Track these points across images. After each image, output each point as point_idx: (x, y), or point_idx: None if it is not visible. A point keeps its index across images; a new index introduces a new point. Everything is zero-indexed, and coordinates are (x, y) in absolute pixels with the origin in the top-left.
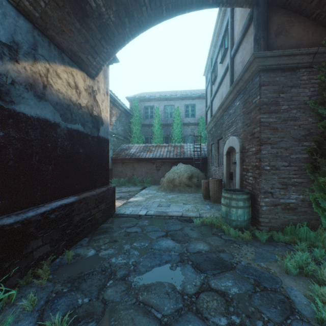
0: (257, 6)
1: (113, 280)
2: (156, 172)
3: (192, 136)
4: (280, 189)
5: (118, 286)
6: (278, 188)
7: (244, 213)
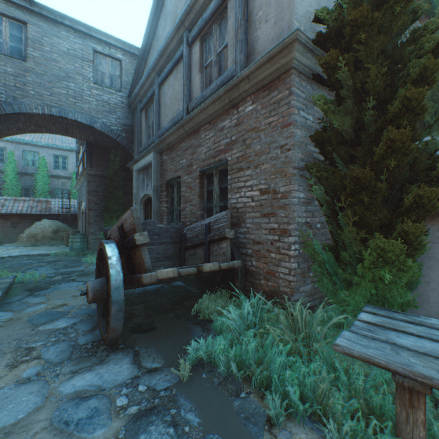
0: (87, 144)
1: (0, 269)
2: (12, 230)
3: (65, 190)
4: (99, 231)
5: (4, 269)
6: (98, 231)
7: (82, 245)
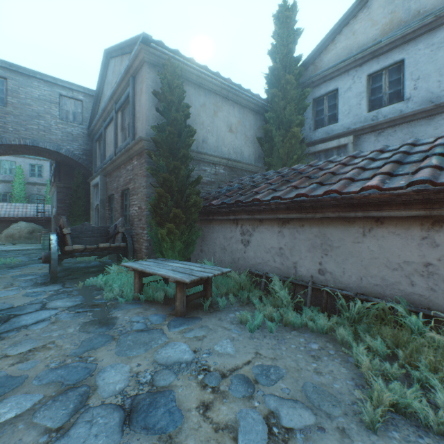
0: (56, 163)
1: None
2: None
3: (40, 196)
4: None
5: None
6: None
7: None
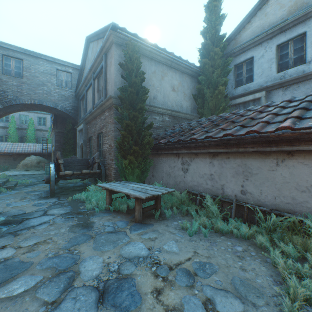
0: (54, 116)
1: None
2: (13, 162)
3: (44, 138)
4: None
5: None
6: None
7: None
